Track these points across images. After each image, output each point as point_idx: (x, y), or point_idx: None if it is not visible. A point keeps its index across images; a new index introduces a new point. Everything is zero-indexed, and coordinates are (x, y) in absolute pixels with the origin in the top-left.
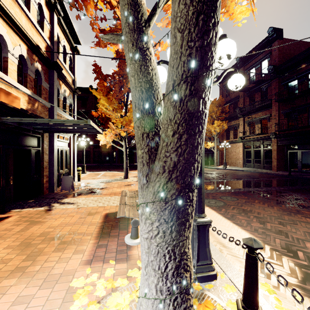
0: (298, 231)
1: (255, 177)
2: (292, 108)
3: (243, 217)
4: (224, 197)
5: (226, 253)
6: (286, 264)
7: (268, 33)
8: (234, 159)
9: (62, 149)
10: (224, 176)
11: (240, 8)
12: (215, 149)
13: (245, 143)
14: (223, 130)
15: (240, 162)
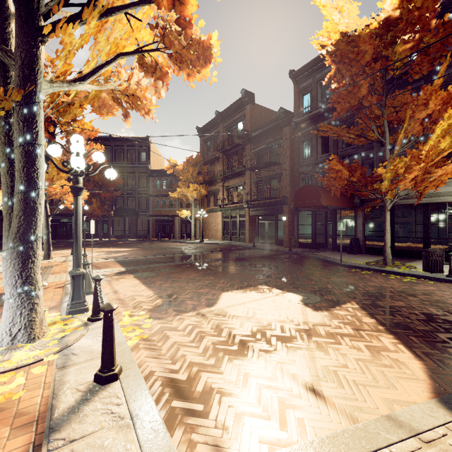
0: (193, 285)
1: (222, 250)
2: (260, 178)
3: (161, 282)
4: (163, 269)
5: (117, 303)
6: (157, 302)
7: (241, 94)
8: (214, 230)
9: None
10: (191, 250)
11: (144, 103)
12: (193, 219)
13: (224, 212)
14: (201, 195)
15: (220, 234)
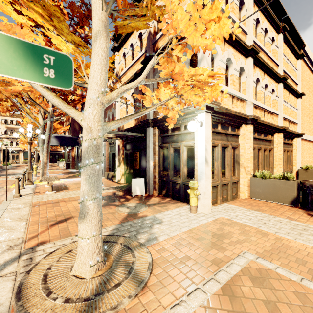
0: None
1: None
2: None
3: None
4: None
5: (10, 190)
6: None
7: None
8: None
9: (180, 146)
10: None
11: None
12: None
13: None
14: None
15: None
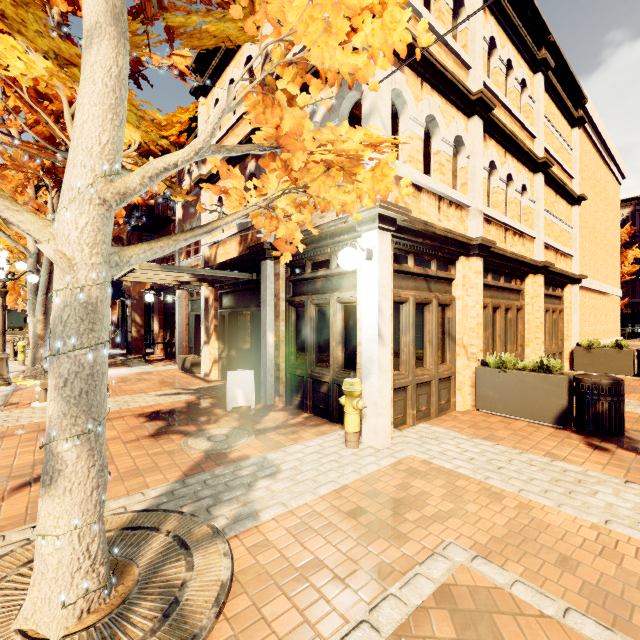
0: None
1: None
2: None
3: None
4: None
5: None
6: None
7: None
8: None
9: (329, 302)
10: None
11: None
12: None
13: None
14: None
15: None
